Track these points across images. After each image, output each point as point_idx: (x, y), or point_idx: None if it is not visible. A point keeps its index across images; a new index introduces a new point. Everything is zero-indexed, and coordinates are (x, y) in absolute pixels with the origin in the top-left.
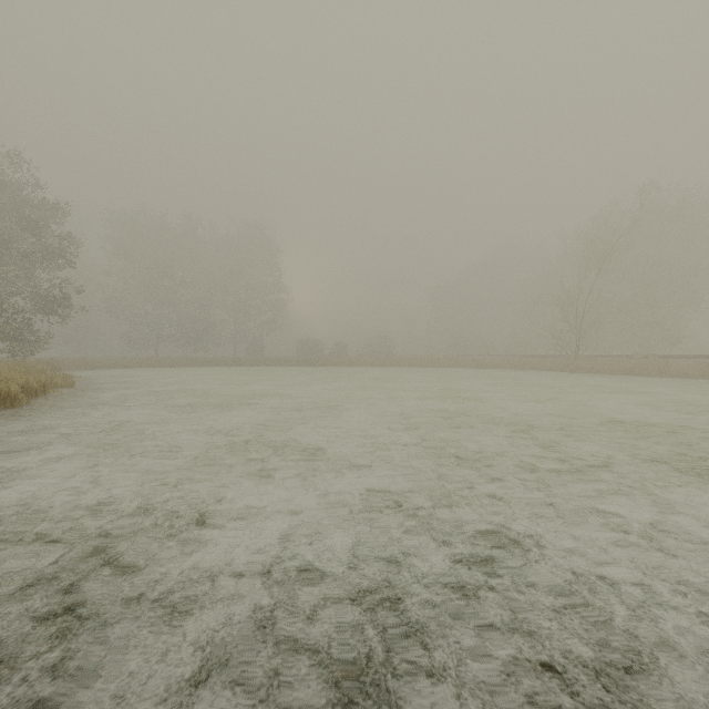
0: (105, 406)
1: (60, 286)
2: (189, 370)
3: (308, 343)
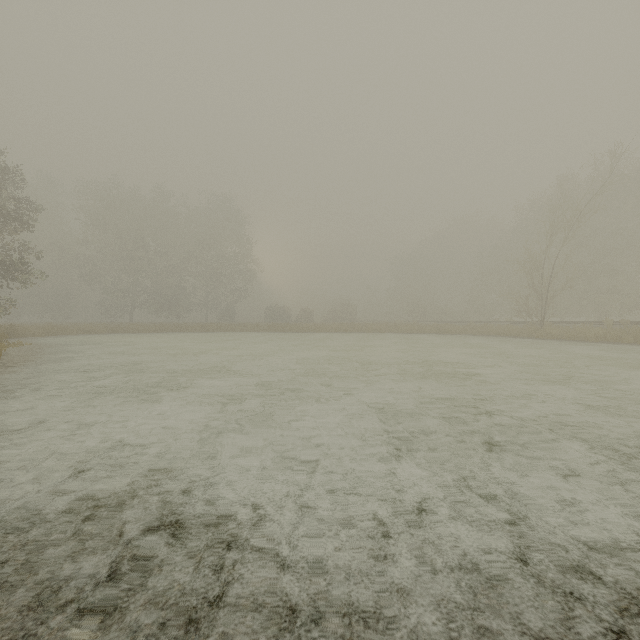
0: None
1: (20, 251)
2: (155, 336)
3: (276, 310)
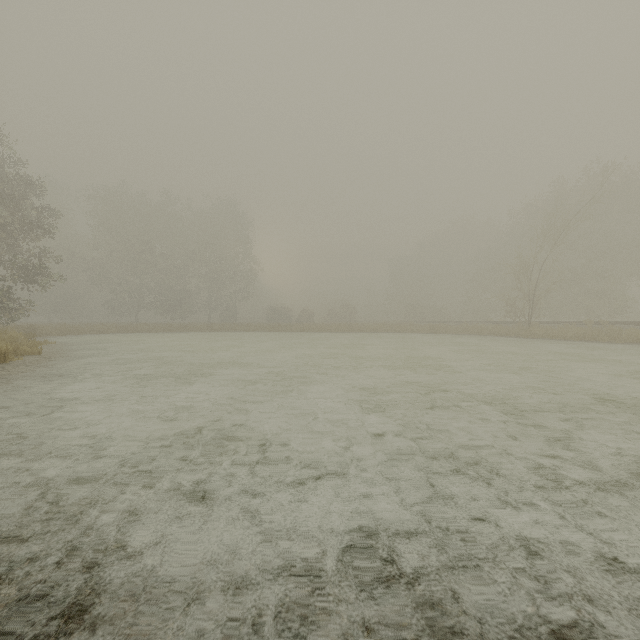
0: (59, 377)
1: (40, 256)
2: (164, 335)
3: (277, 310)
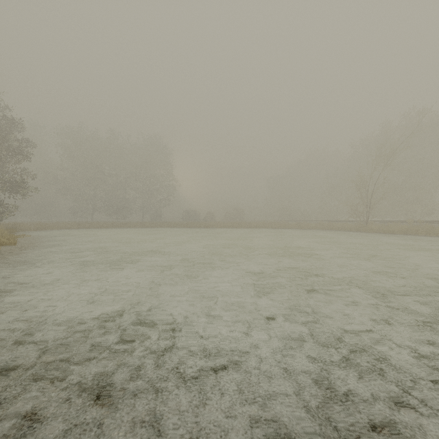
0: (22, 263)
1: (21, 174)
2: (110, 230)
3: (189, 213)
